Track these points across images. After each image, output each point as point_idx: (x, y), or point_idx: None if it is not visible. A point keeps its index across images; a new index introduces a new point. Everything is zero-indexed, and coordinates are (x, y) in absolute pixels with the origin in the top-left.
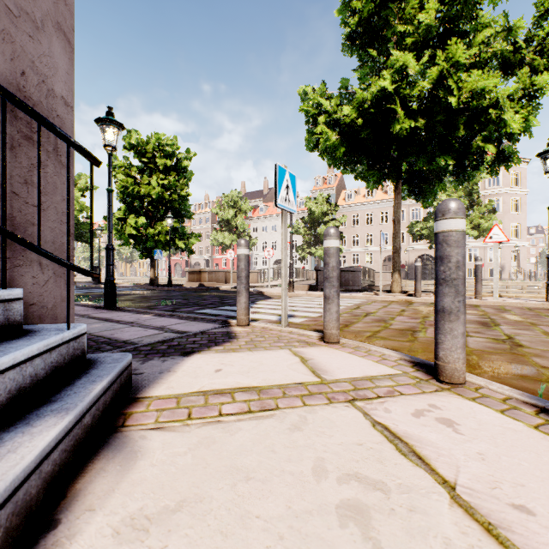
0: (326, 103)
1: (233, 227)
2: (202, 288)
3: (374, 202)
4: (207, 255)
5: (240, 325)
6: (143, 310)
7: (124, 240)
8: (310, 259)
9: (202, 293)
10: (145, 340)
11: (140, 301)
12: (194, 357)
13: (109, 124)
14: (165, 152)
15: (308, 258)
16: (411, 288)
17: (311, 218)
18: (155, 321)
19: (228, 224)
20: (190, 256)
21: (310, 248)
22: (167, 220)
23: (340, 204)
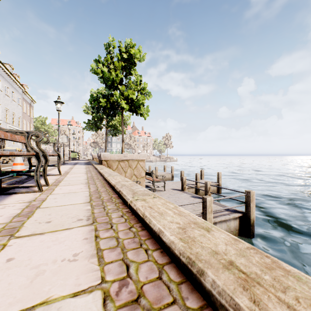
0: None
1: None
2: None
3: None
4: None
5: None
6: None
7: None
8: None
9: None
10: None
11: None
12: None
13: None
14: None
15: None
16: None
17: None
18: None
19: None
20: None
21: None
22: None
23: None
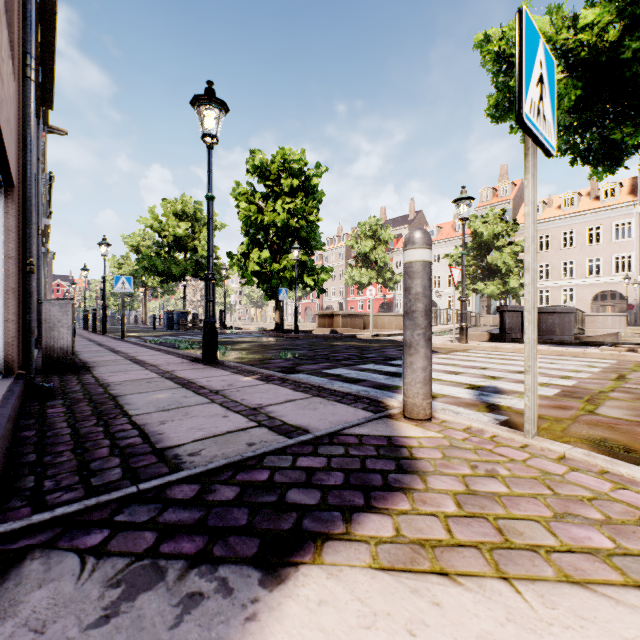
0: (540, 19)
1: (371, 262)
2: (334, 336)
3: (576, 215)
4: (340, 297)
5: (412, 418)
6: (247, 367)
7: (247, 278)
8: (473, 299)
9: (333, 342)
10: (205, 450)
11: (255, 351)
12: (295, 592)
13: (207, 104)
14: (291, 170)
15: (470, 298)
16: None
17: (477, 243)
18: (254, 391)
19: (365, 258)
20: (322, 298)
21: (475, 284)
22: (293, 252)
23: (520, 222)
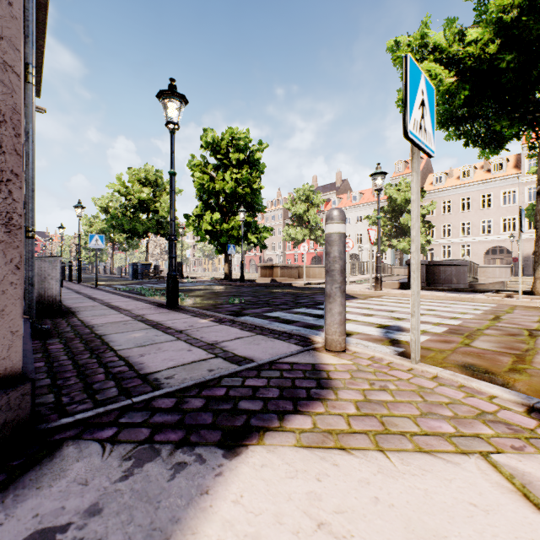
0: (437, 34)
1: (305, 222)
2: (273, 284)
3: (472, 184)
4: (279, 250)
5: (331, 350)
6: (203, 311)
7: (201, 236)
8: (389, 253)
9: (273, 290)
10: (177, 375)
11: (209, 298)
12: (246, 460)
13: (170, 97)
14: (237, 146)
15: (386, 252)
16: (530, 287)
17: (392, 207)
18: (210, 331)
19: (300, 219)
20: (264, 252)
21: (390, 240)
22: (240, 214)
23: (427, 190)
